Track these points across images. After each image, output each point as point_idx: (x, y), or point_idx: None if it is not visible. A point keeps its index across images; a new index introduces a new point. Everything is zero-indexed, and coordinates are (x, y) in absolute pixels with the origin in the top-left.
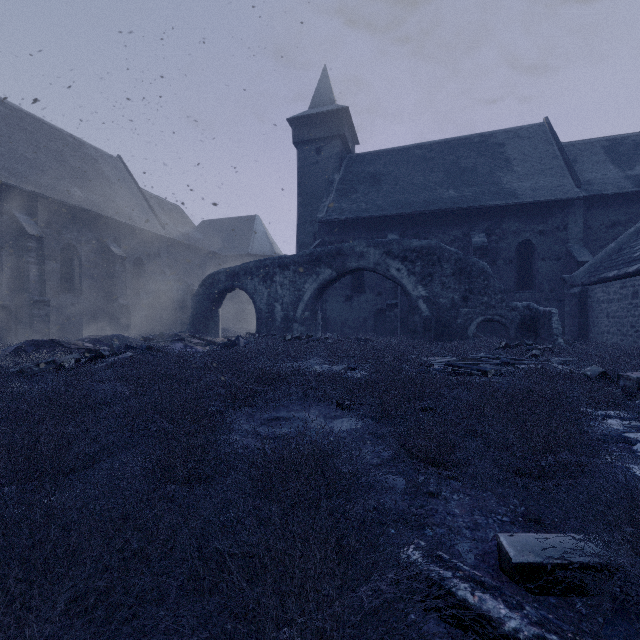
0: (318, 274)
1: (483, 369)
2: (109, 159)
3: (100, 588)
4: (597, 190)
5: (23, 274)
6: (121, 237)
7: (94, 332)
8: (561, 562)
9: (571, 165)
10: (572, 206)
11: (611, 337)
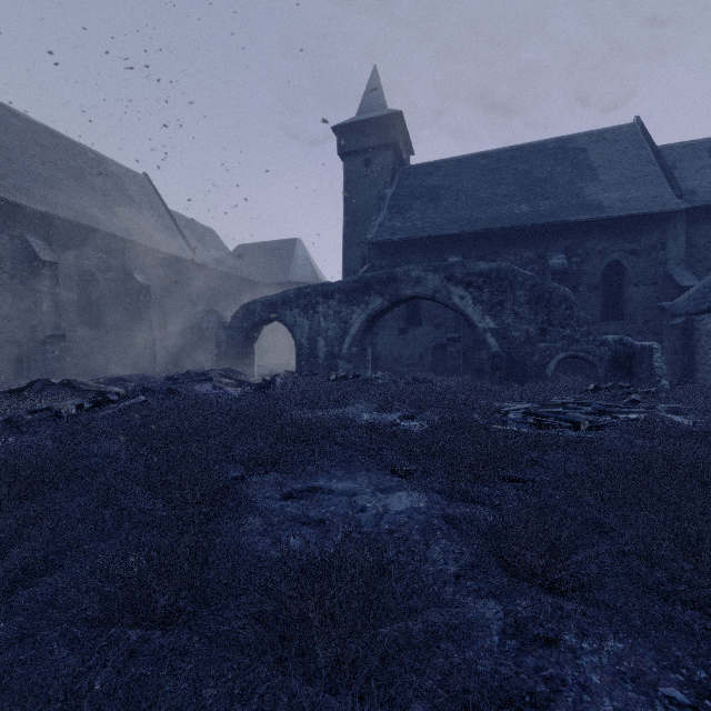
0: (367, 303)
1: (574, 419)
2: (134, 177)
3: None
4: (703, 200)
5: (36, 305)
6: (146, 263)
7: (116, 370)
8: None
9: (670, 171)
10: (672, 220)
11: None
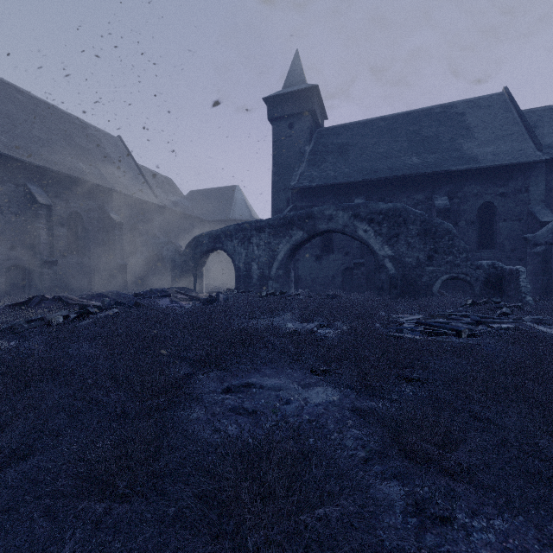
0: (291, 236)
1: (456, 328)
2: (110, 138)
3: None
4: None
5: (35, 238)
6: (119, 205)
7: (96, 288)
8: None
9: (532, 130)
10: (534, 169)
11: None
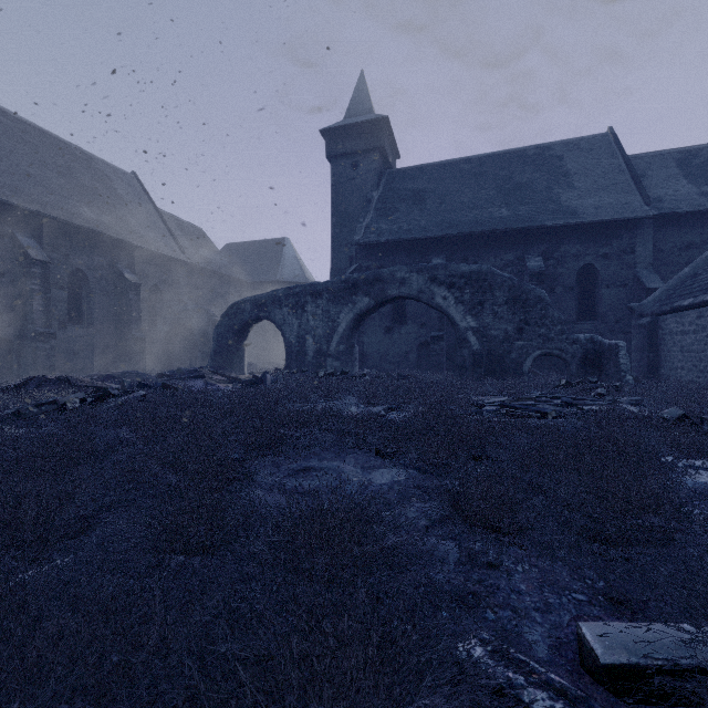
0: (354, 303)
1: (542, 410)
2: (123, 176)
3: (72, 705)
4: (669, 208)
5: (26, 303)
6: (135, 262)
7: (105, 368)
8: (663, 663)
9: (639, 180)
10: (640, 226)
11: (686, 374)
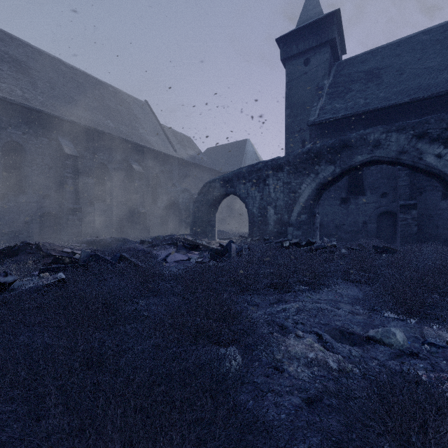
0: (317, 172)
1: None
2: (138, 102)
3: None
4: None
5: (63, 187)
6: (142, 158)
7: (121, 233)
8: None
9: None
10: None
11: None
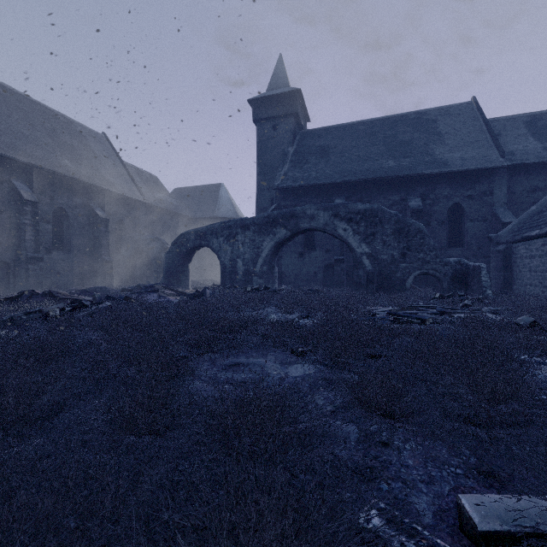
0: (274, 234)
1: (422, 318)
2: (95, 135)
3: None
4: (519, 160)
5: (20, 234)
6: (105, 202)
7: (82, 284)
8: (530, 531)
9: (496, 138)
10: (497, 174)
11: (533, 289)
